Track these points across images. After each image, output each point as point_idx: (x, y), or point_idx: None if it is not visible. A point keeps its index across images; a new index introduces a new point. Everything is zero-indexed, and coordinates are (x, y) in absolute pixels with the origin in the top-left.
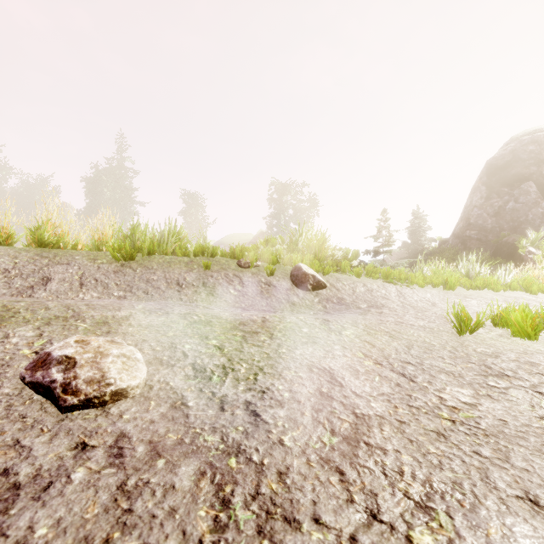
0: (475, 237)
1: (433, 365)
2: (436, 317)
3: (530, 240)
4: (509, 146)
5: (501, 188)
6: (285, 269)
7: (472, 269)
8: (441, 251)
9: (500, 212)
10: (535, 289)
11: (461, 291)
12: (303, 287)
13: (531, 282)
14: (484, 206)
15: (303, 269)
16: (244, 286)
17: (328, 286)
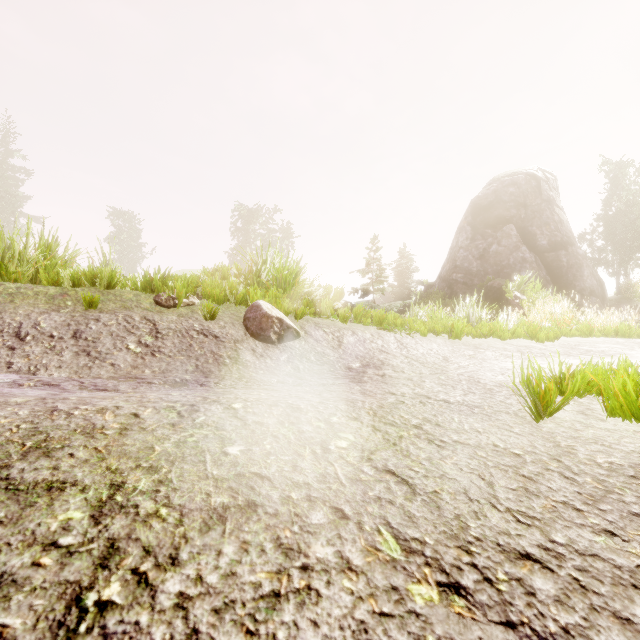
0: (461, 281)
1: (583, 548)
2: (468, 381)
3: (516, 284)
4: (492, 186)
5: (485, 229)
6: (237, 310)
7: (472, 314)
8: (429, 295)
9: (484, 254)
10: (542, 336)
11: (469, 340)
12: (264, 338)
13: (537, 328)
14: (470, 247)
15: (263, 308)
16: (159, 336)
17: (303, 335)
